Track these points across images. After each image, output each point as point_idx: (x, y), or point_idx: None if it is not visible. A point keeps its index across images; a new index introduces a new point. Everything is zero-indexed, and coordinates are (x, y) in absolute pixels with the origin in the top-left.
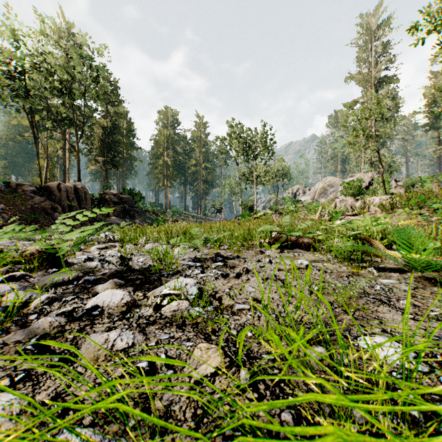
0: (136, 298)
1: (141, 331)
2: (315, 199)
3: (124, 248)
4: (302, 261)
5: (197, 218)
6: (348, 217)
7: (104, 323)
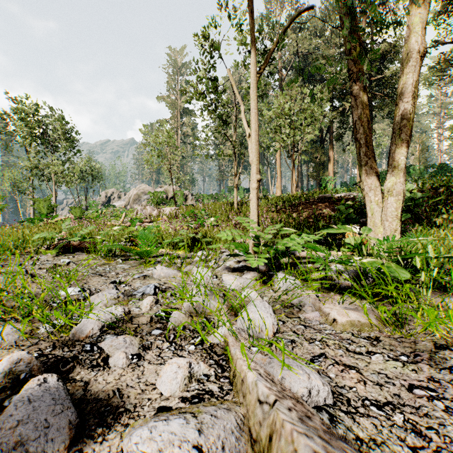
0: None
1: None
2: (129, 204)
3: None
4: (64, 259)
5: None
6: (145, 224)
7: None
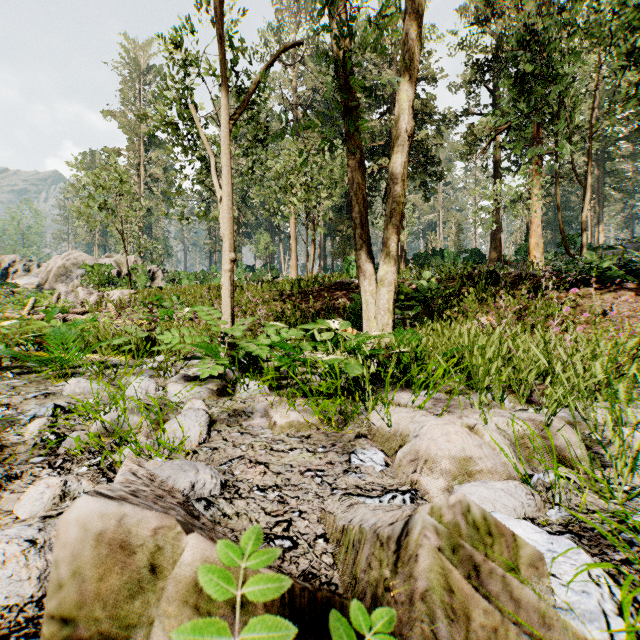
0: None
1: None
2: (48, 283)
3: None
4: None
5: None
6: (74, 316)
7: None
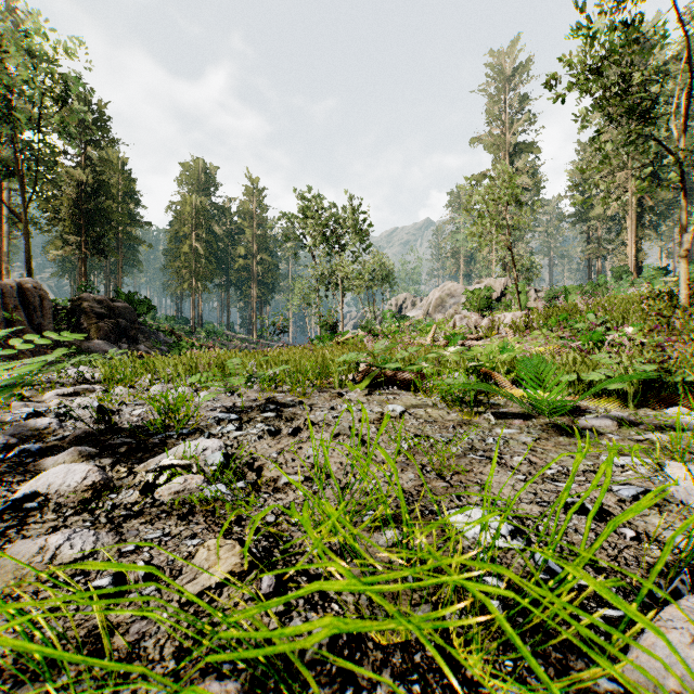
0: (114, 476)
1: (114, 530)
2: (429, 314)
3: (108, 394)
4: (394, 406)
5: (249, 343)
6: (471, 342)
7: (46, 521)
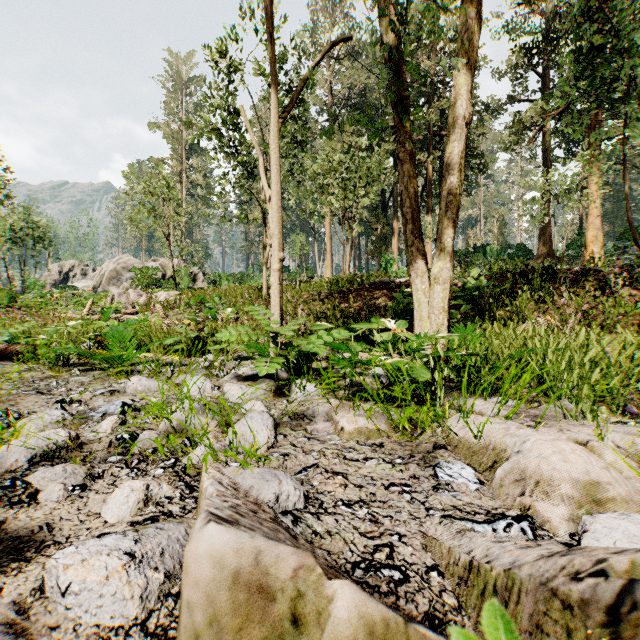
0: None
1: None
2: (102, 286)
3: None
4: None
5: None
6: (126, 316)
7: None
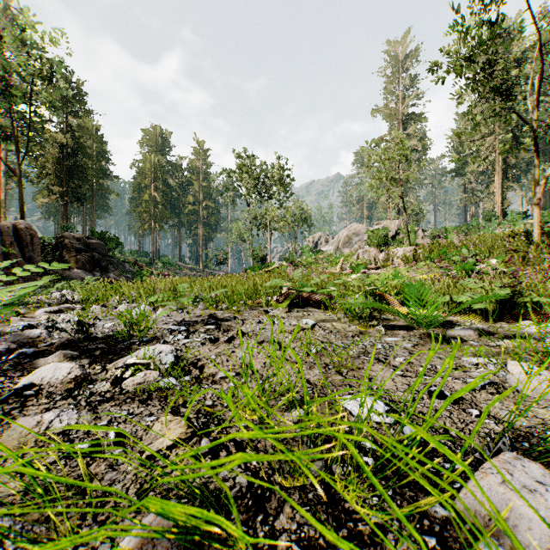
0: (91, 372)
1: (92, 410)
2: (339, 249)
3: (86, 311)
4: (307, 320)
5: (196, 271)
6: (371, 271)
7: (41, 404)
